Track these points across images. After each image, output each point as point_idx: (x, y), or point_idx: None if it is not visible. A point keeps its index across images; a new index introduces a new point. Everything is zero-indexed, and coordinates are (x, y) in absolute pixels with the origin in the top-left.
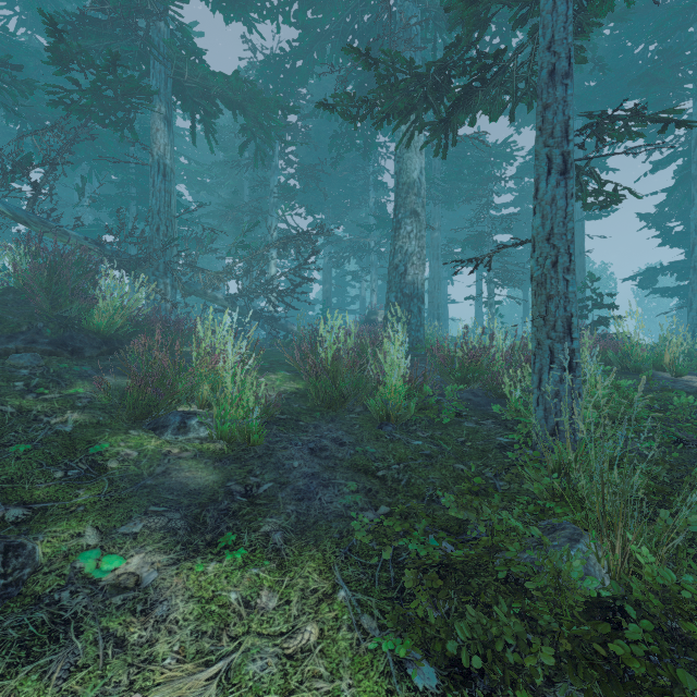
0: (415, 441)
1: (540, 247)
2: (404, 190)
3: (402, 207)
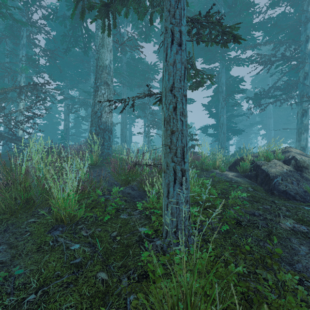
0: (74, 245)
1: (165, 97)
2: (100, 69)
3: (99, 79)
